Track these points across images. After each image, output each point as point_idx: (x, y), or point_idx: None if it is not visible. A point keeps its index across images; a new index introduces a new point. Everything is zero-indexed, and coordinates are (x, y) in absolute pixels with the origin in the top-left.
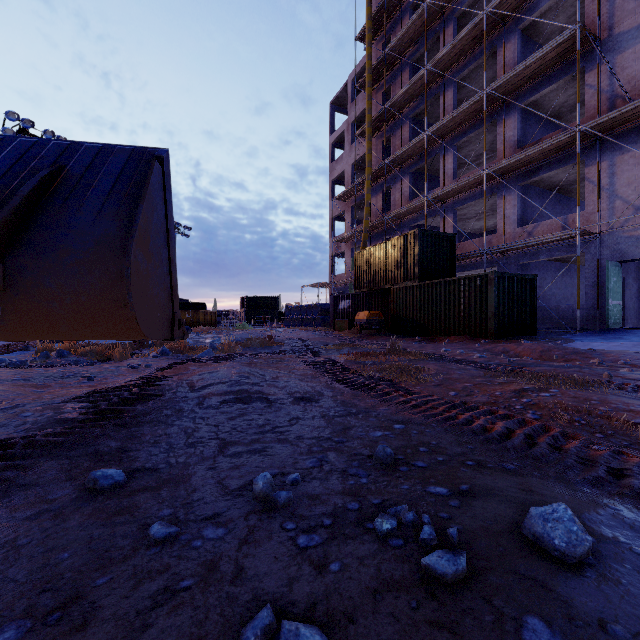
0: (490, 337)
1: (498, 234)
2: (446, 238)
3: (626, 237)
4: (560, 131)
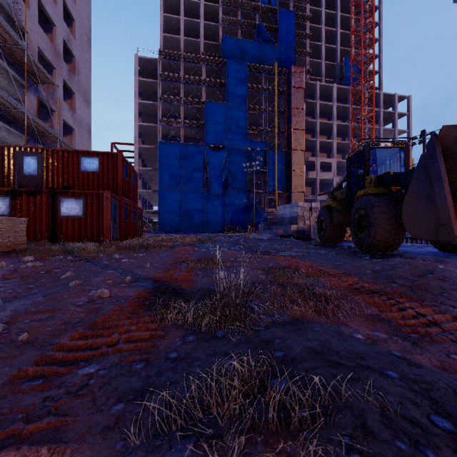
0: None
1: None
2: None
3: None
4: None
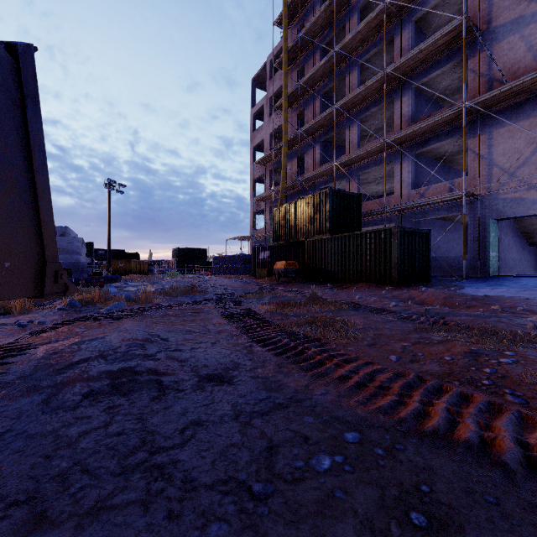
0: (393, 284)
1: (395, 195)
2: (353, 197)
3: (502, 199)
4: (447, 108)
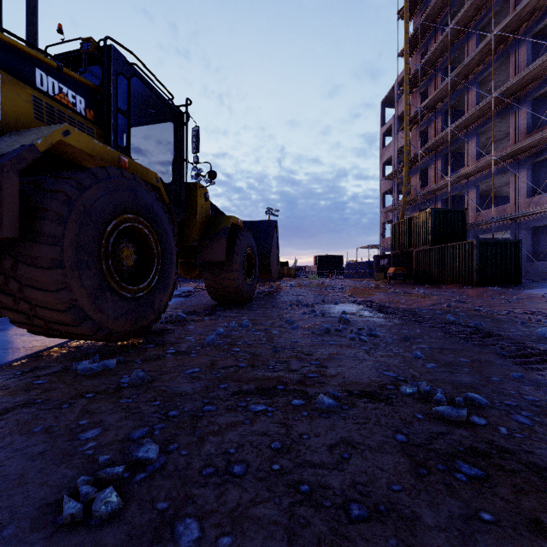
0: (474, 285)
1: (511, 204)
2: (457, 212)
3: None
4: None
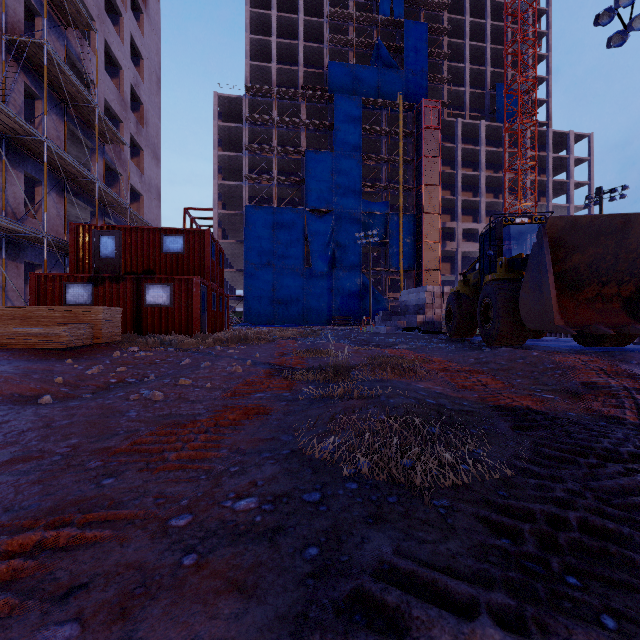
0: None
1: None
2: None
3: None
4: None
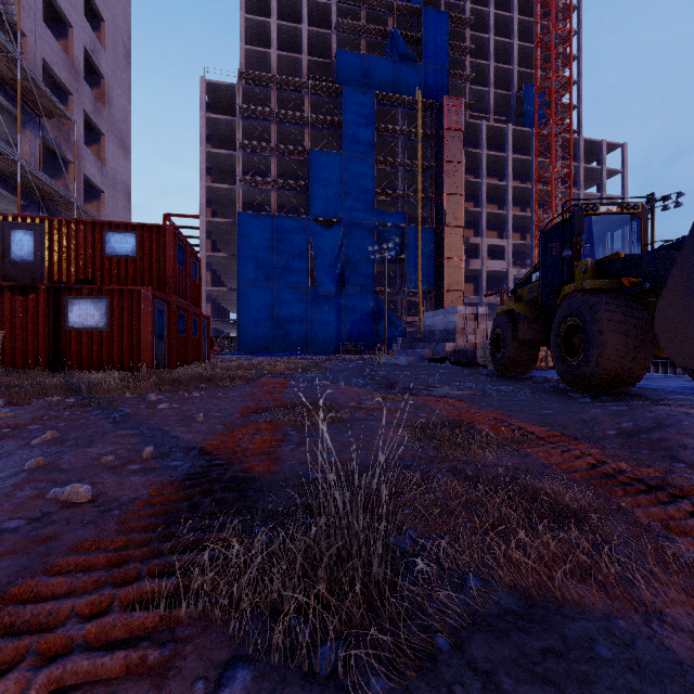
0: None
1: None
2: None
3: None
4: None
